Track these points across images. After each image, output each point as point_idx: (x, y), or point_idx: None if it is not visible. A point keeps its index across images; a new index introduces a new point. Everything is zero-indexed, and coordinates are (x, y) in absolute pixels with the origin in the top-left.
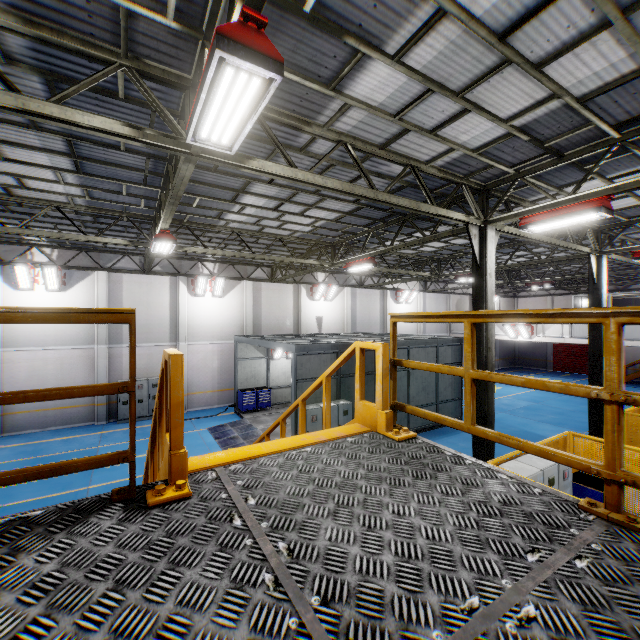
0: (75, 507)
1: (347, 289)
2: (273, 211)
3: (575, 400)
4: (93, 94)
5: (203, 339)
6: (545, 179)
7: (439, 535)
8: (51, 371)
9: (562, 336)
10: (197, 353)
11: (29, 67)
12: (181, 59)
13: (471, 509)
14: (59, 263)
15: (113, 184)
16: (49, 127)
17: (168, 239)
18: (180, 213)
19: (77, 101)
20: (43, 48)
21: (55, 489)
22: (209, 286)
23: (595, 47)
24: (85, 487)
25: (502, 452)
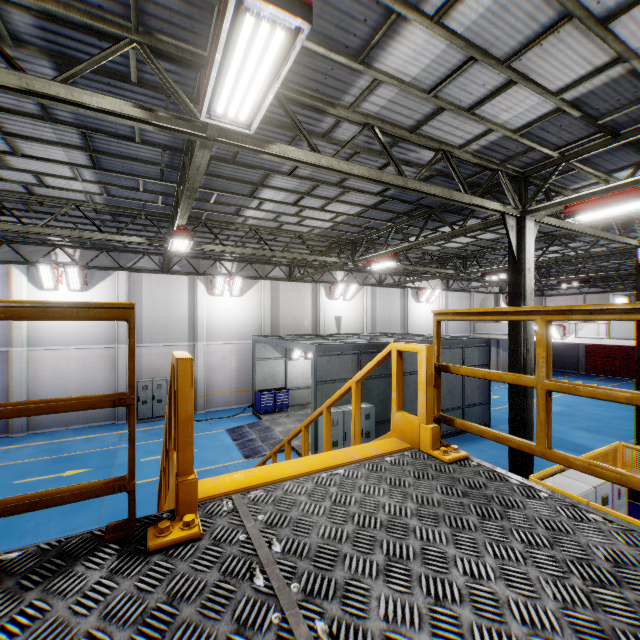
0: (60, 548)
1: (366, 288)
2: (292, 206)
3: (612, 405)
4: (105, 79)
5: (221, 339)
6: (592, 163)
7: (539, 617)
8: (73, 370)
9: (597, 337)
10: (215, 353)
11: (38, 50)
12: (196, 33)
13: (571, 571)
14: (81, 263)
15: (130, 180)
16: (63, 119)
17: (185, 236)
18: (198, 210)
19: (89, 88)
20: (50, 26)
21: None
22: (227, 285)
23: None
24: None
25: (536, 461)
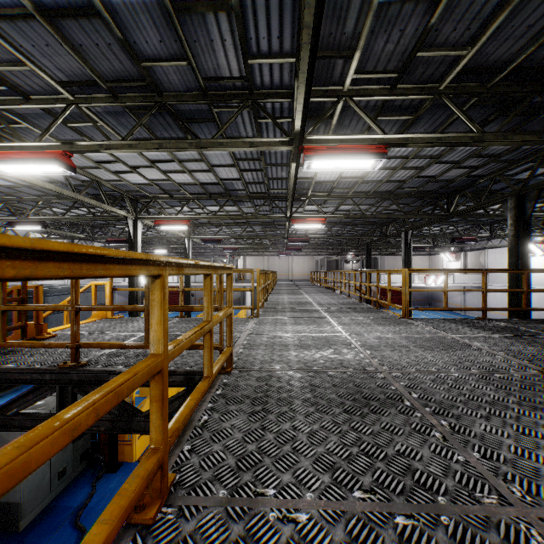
0: None
1: None
2: None
3: None
4: None
5: None
6: (165, 202)
7: None
8: None
9: (173, 282)
10: None
11: None
12: None
13: None
14: None
15: None
16: None
17: None
18: None
19: None
20: None
21: None
22: None
23: (182, 174)
24: None
25: None
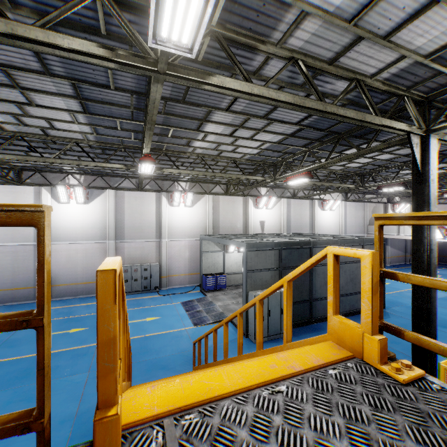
0: None
1: (283, 200)
2: (229, 137)
3: None
4: (82, 34)
5: (178, 237)
6: None
7: None
8: (80, 258)
9: None
10: (174, 247)
11: (30, 11)
12: None
13: None
14: (84, 185)
15: (110, 121)
16: (58, 73)
17: (149, 161)
18: (159, 143)
19: None
20: None
21: (76, 343)
22: (182, 199)
23: None
24: (95, 343)
25: None
